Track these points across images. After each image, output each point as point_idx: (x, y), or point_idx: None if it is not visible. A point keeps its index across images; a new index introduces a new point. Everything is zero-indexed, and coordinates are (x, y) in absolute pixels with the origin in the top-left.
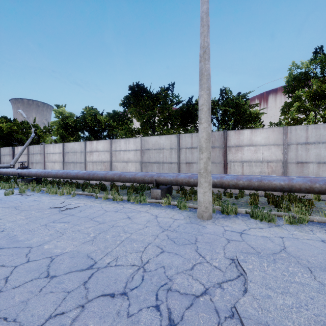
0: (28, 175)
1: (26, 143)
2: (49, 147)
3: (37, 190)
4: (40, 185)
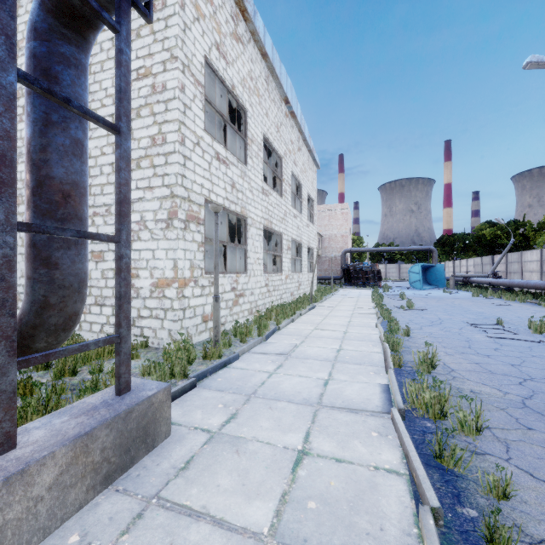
0: (497, 285)
1: (504, 251)
2: (525, 254)
3: (496, 296)
4: (503, 293)
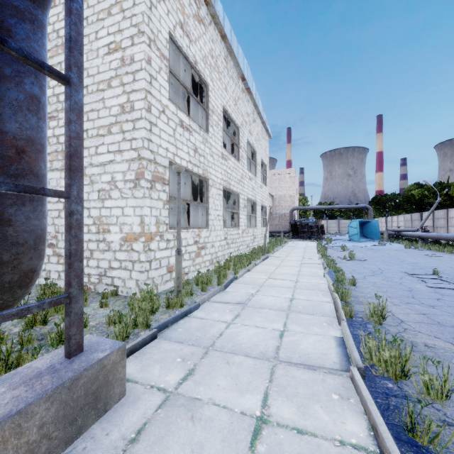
0: (426, 238)
1: (431, 209)
2: (451, 211)
3: (426, 247)
4: (432, 245)
